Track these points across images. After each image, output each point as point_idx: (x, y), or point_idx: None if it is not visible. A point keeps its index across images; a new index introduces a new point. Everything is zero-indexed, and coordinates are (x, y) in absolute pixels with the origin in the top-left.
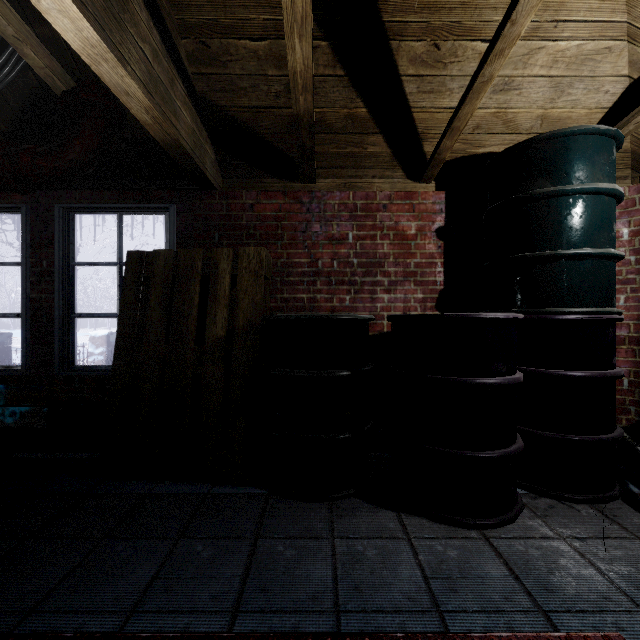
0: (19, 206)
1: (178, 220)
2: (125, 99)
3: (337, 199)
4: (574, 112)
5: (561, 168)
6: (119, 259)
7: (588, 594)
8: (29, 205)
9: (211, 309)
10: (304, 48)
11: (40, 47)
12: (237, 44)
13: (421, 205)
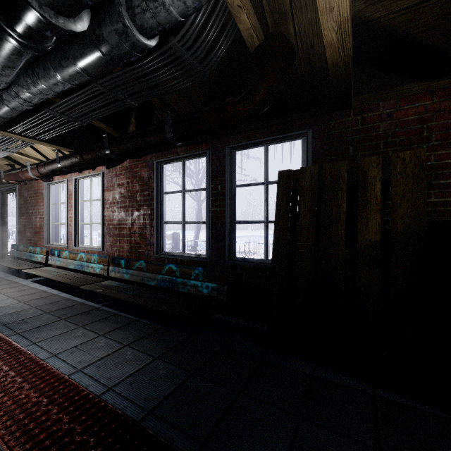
0: (205, 151)
1: (314, 142)
2: (325, 18)
3: None
4: None
5: None
6: (265, 179)
7: None
8: (210, 150)
9: (361, 215)
10: None
11: (251, 10)
12: None
13: None
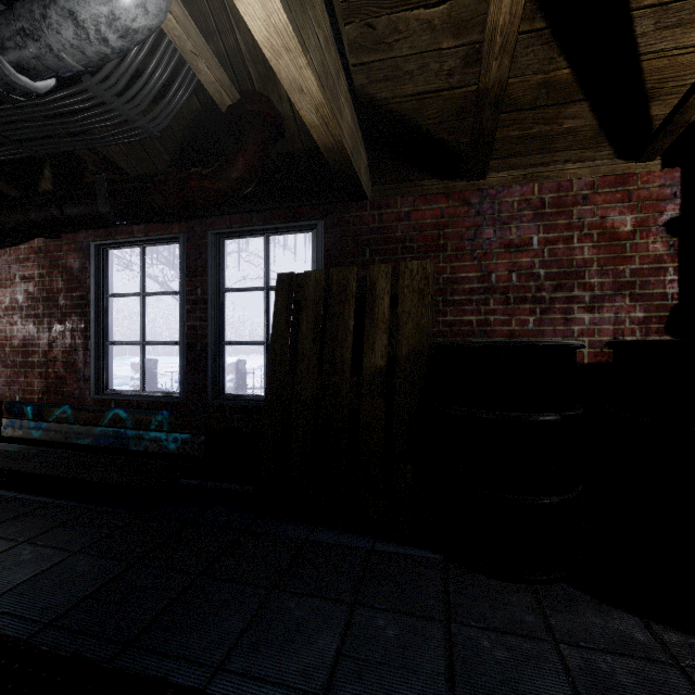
0: (178, 236)
1: (326, 237)
2: (297, 98)
3: (516, 195)
4: None
5: None
6: (266, 283)
7: None
8: (186, 234)
9: (368, 335)
10: None
11: (213, 60)
12: (408, 17)
13: (641, 191)
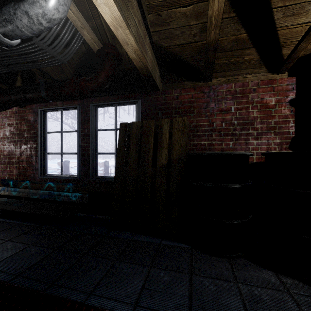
0: (76, 106)
1: (141, 107)
2: (126, 47)
3: (224, 88)
4: None
5: None
6: (115, 127)
7: None
8: (80, 105)
9: (159, 150)
10: (220, 0)
11: (90, 30)
12: (175, 11)
13: (278, 87)
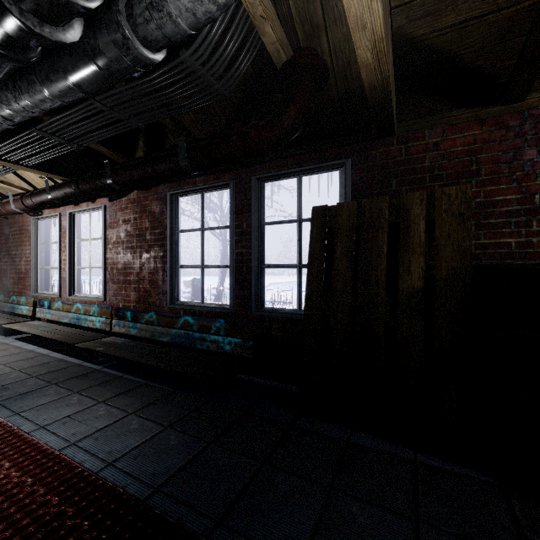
0: (228, 182)
1: (353, 173)
2: (358, 36)
3: None
4: None
5: None
6: (298, 216)
7: None
8: (234, 181)
9: (403, 258)
10: None
11: (276, 21)
12: None
13: None
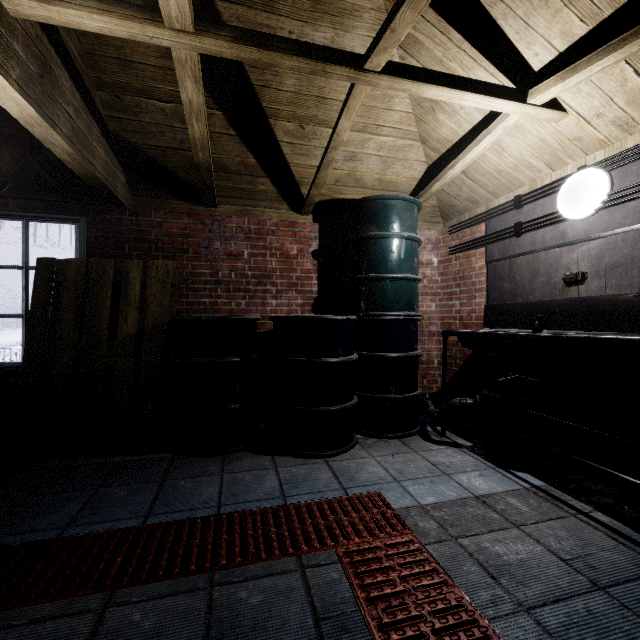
0: None
1: (88, 231)
2: (51, 146)
3: (235, 223)
4: (399, 179)
5: (383, 220)
6: (25, 263)
7: (372, 478)
8: None
9: (123, 311)
10: (200, 126)
11: None
12: (147, 102)
13: (301, 232)
